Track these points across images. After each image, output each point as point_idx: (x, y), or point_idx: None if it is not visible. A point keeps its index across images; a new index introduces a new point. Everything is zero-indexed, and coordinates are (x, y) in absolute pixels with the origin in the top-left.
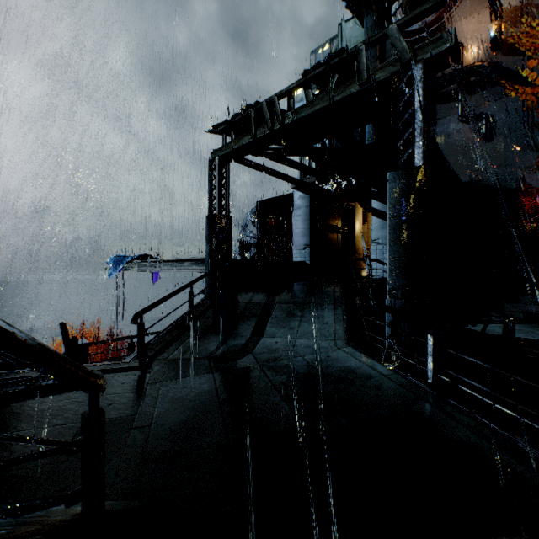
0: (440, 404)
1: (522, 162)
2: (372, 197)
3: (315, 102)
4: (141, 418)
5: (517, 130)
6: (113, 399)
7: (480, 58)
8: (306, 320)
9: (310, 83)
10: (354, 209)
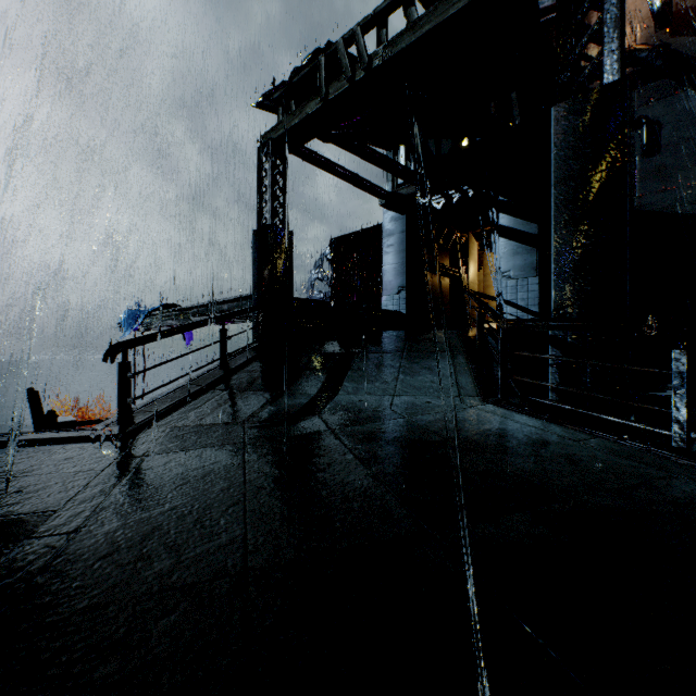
0: None
1: None
2: (500, 210)
3: (422, 20)
4: (60, 518)
5: (691, 138)
6: (28, 483)
7: (639, 41)
8: (409, 372)
9: None
10: (468, 243)
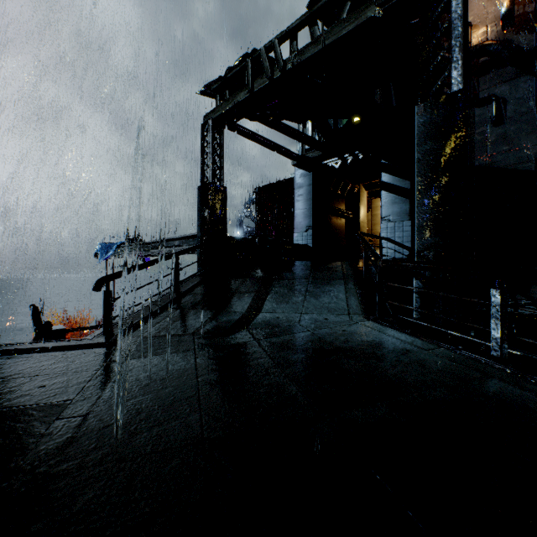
0: (524, 384)
1: (535, 145)
2: (382, 170)
3: (323, 37)
4: (76, 405)
5: (529, 111)
6: (48, 380)
7: (489, 38)
8: (313, 295)
9: (316, 19)
10: (359, 192)
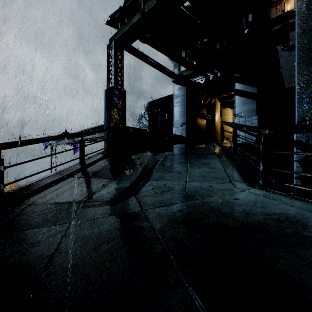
0: None
1: None
2: (236, 81)
3: None
4: None
5: None
6: None
7: None
8: (193, 166)
9: None
10: (215, 102)
